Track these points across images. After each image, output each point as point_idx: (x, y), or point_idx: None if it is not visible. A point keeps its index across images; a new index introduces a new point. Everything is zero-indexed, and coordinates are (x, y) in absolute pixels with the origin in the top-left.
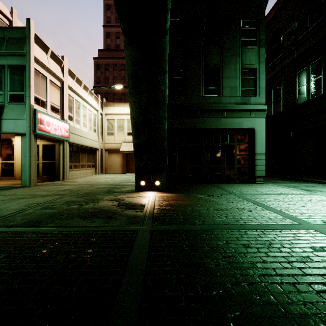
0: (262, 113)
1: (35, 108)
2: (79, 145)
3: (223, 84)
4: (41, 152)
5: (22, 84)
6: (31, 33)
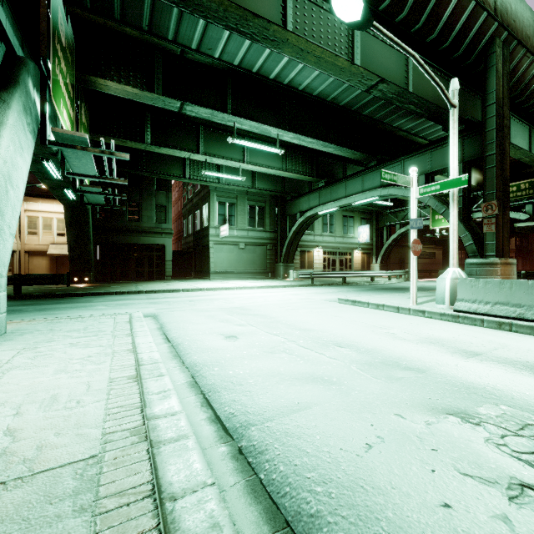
0: (170, 235)
1: None
2: None
3: (142, 214)
4: None
5: None
6: None
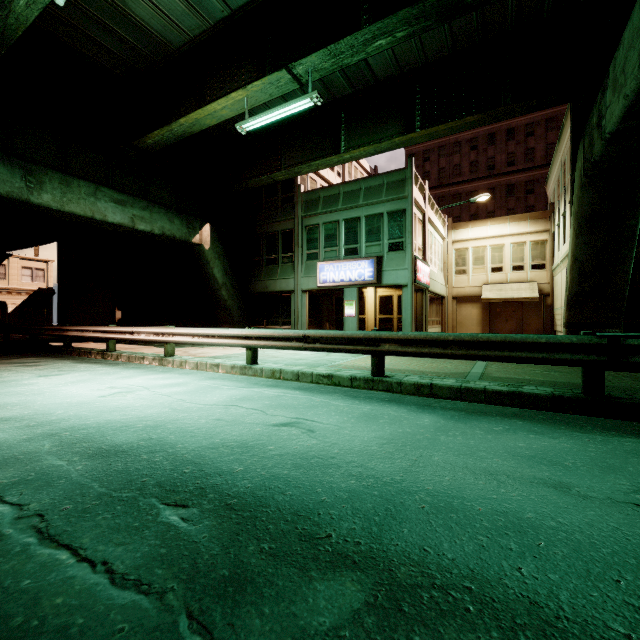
0: None
1: (415, 255)
2: (430, 294)
3: None
4: (395, 304)
5: (401, 230)
6: (413, 172)
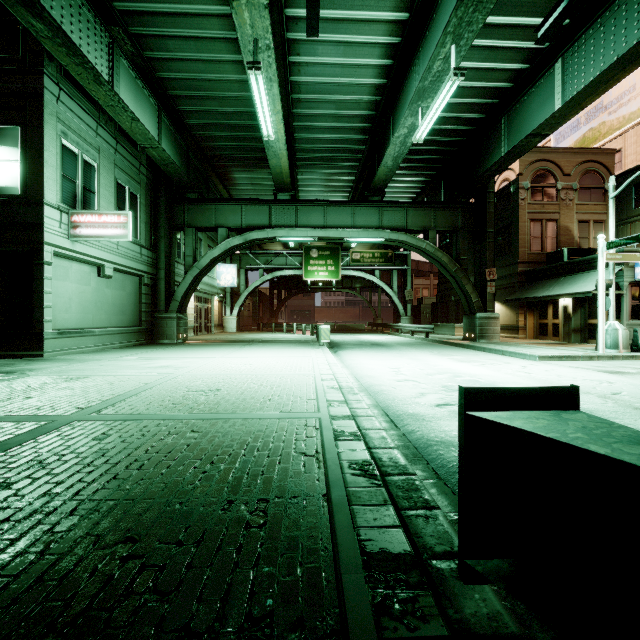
0: None
1: None
2: None
3: None
4: None
5: None
6: None
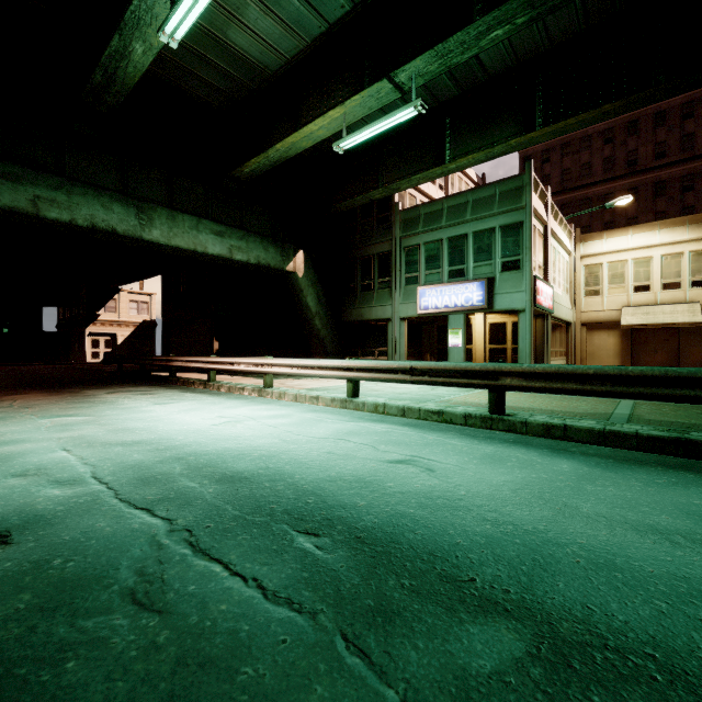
0: None
1: (534, 275)
2: (553, 320)
3: None
4: (509, 332)
5: (518, 246)
6: (532, 178)
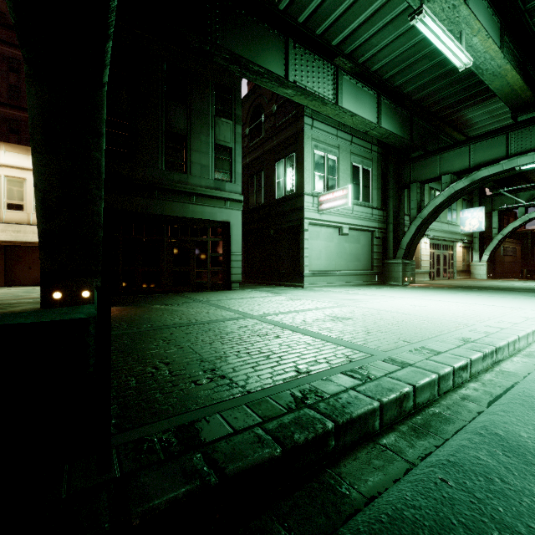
0: (238, 205)
1: None
2: None
3: (191, 159)
4: None
5: None
6: None
